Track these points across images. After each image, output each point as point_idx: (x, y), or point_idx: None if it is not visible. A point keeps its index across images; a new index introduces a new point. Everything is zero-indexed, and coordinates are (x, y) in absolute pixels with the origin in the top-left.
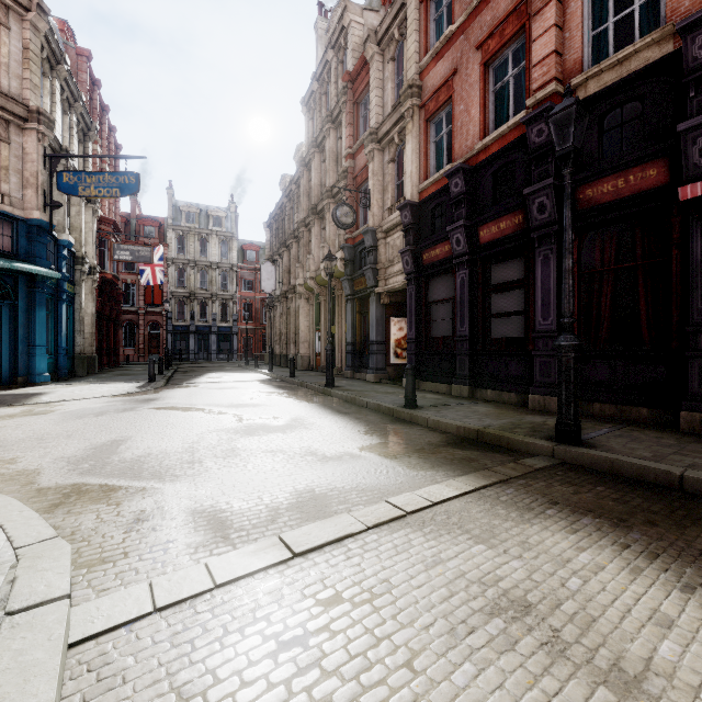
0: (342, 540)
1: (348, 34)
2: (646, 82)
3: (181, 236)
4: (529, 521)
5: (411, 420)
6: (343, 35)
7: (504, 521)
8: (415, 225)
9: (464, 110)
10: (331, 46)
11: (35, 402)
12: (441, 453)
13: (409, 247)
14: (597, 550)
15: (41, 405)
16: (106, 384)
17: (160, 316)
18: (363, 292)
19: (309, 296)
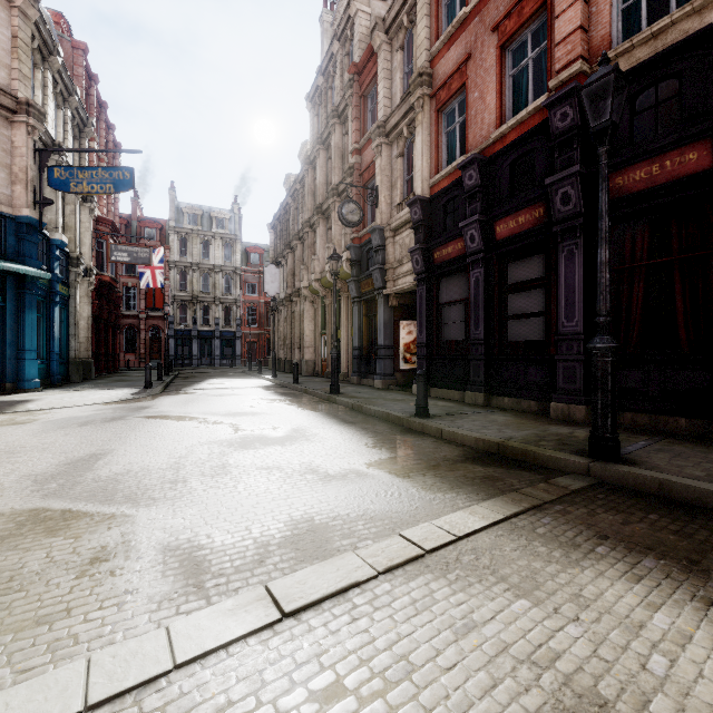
0: (346, 591)
1: (354, 24)
2: (685, 57)
3: (183, 238)
4: (578, 563)
5: (424, 431)
6: (350, 26)
7: (546, 563)
8: (425, 222)
9: (479, 97)
10: (337, 38)
11: (20, 409)
12: (460, 470)
13: (419, 245)
14: (674, 608)
15: (25, 413)
16: (100, 390)
17: (162, 320)
18: (370, 294)
19: (314, 299)
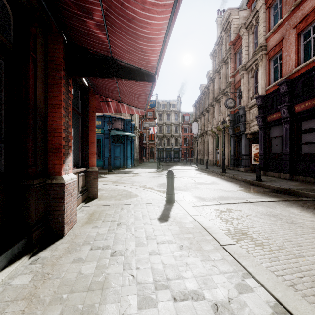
0: (232, 203)
1: (231, 24)
2: None
3: (160, 113)
4: (288, 207)
5: (258, 185)
6: (229, 25)
7: (280, 206)
8: (263, 105)
9: (287, 54)
10: (223, 30)
11: (133, 173)
12: (267, 193)
13: (260, 115)
14: (306, 213)
15: (135, 174)
16: (146, 169)
17: (153, 144)
18: (238, 133)
19: (213, 135)
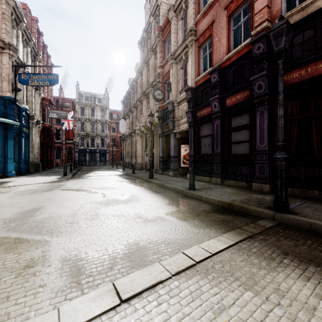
0: (155, 286)
1: (160, 8)
2: (317, 18)
3: (82, 107)
4: (275, 269)
5: (193, 196)
6: (158, 9)
7: (259, 269)
8: (193, 99)
9: (218, 40)
10: (152, 15)
11: (4, 186)
12: (211, 217)
13: (190, 109)
14: None
15: (6, 187)
16: (42, 177)
17: (73, 144)
18: (167, 132)
19: (142, 135)
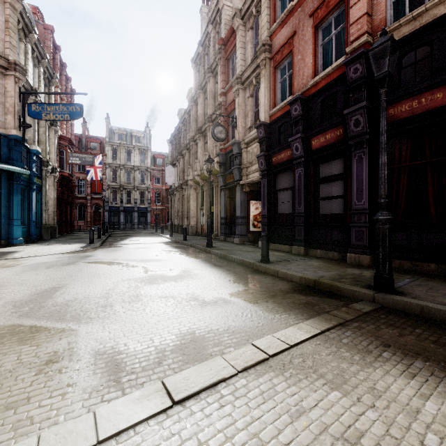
0: (216, 385)
1: (222, 14)
2: (434, 31)
3: (114, 149)
4: (371, 365)
5: (266, 272)
6: (219, 15)
7: (350, 365)
8: (267, 138)
9: (301, 59)
10: (211, 22)
11: (9, 257)
12: (290, 298)
13: (263, 153)
14: (439, 397)
15: (12, 260)
16: (61, 245)
17: (101, 200)
18: (232, 184)
19: (197, 187)
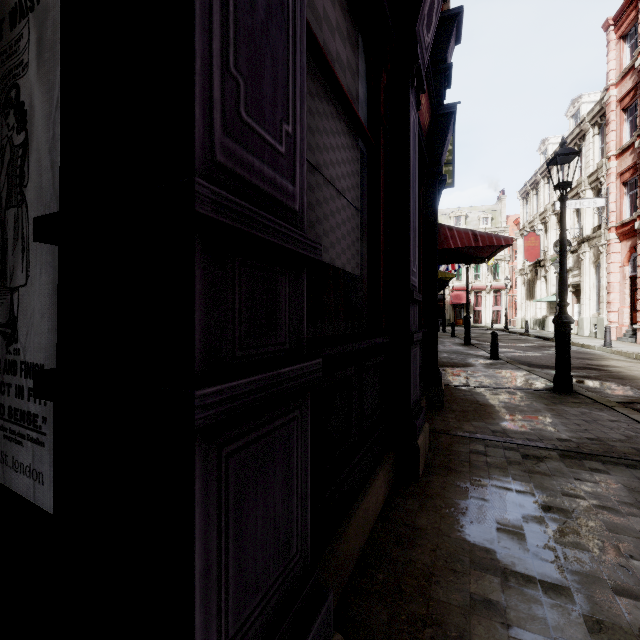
0: None
1: None
2: None
3: None
4: None
5: None
6: None
7: None
8: None
9: None
10: None
11: None
12: None
13: None
14: None
15: None
16: None
17: None
18: None
19: None
